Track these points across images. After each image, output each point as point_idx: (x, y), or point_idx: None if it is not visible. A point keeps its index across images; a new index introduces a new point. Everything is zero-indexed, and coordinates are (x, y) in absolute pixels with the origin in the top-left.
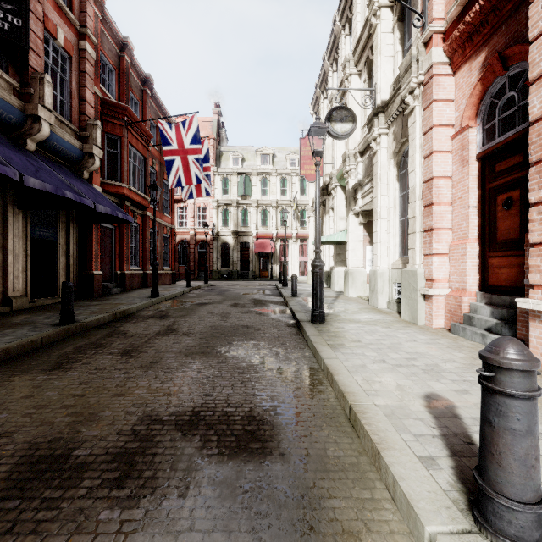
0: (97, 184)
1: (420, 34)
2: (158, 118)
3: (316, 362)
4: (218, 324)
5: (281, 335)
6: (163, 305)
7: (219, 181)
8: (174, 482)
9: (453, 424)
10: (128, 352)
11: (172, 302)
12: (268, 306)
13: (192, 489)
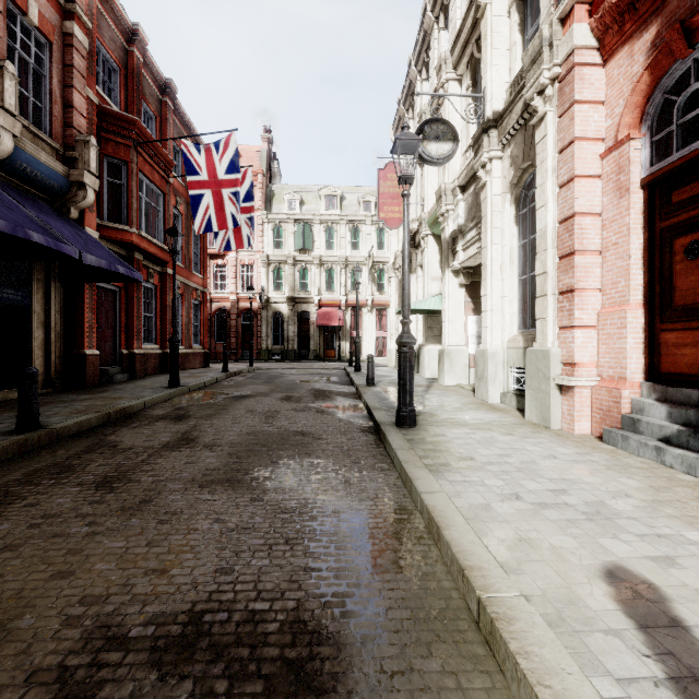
0: (92, 227)
1: (554, 7)
2: (181, 137)
3: (408, 497)
4: (259, 430)
5: (353, 448)
6: (185, 399)
7: (270, 231)
8: None
9: (681, 646)
10: (108, 482)
11: (198, 395)
12: (334, 399)
13: None
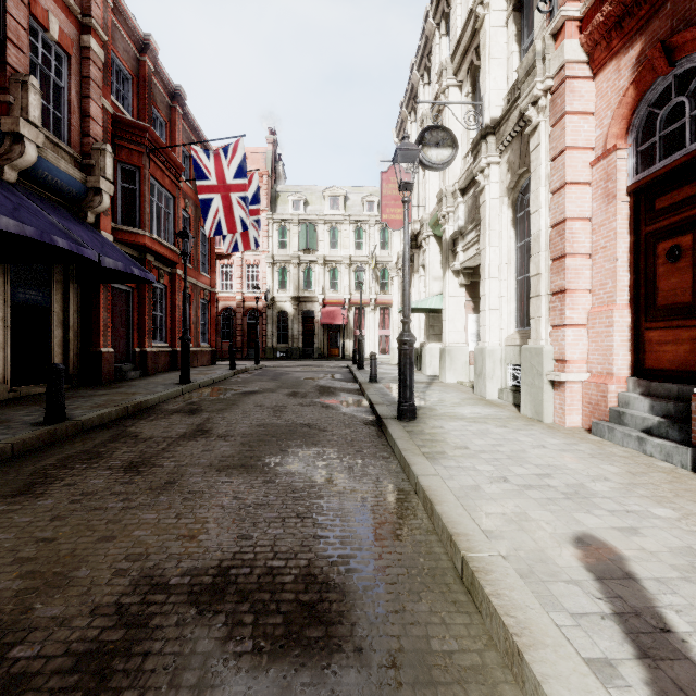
0: (107, 230)
1: (547, 23)
2: (191, 144)
3: (406, 480)
4: (268, 422)
5: (356, 438)
6: (196, 394)
7: (275, 231)
8: None
9: (629, 592)
10: (135, 466)
11: (208, 391)
12: (339, 395)
13: None
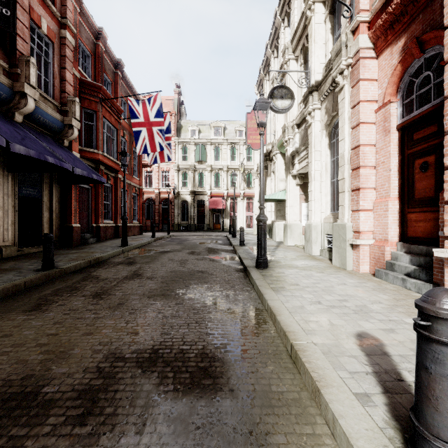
0: (76, 151)
1: (348, 23)
2: (128, 96)
3: (261, 303)
4: (177, 270)
5: (231, 279)
6: (132, 253)
7: (179, 149)
8: (133, 418)
9: (383, 361)
10: (98, 295)
11: (139, 250)
12: (220, 253)
13: (149, 426)
